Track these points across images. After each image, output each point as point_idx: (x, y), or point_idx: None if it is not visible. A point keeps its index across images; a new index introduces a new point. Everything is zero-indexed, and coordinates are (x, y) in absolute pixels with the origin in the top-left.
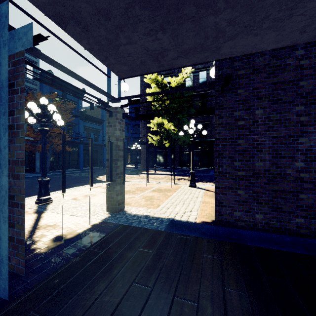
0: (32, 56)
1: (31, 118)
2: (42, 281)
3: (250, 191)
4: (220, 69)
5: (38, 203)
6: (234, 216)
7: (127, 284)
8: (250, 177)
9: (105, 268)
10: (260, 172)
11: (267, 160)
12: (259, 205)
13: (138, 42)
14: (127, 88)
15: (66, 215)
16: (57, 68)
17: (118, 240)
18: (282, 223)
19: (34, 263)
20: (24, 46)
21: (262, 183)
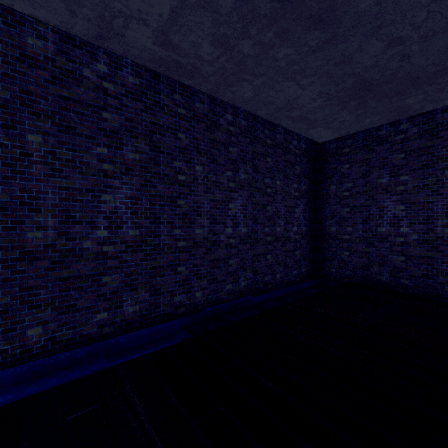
0: None
1: None
2: None
3: (14, 288)
4: None
5: None
6: None
7: None
8: (15, 261)
9: None
10: (37, 249)
11: (51, 227)
12: (36, 310)
13: None
14: None
15: None
16: None
17: None
18: (76, 330)
19: None
20: None
21: (41, 270)
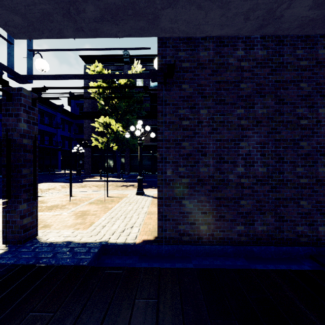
0: None
1: None
2: None
3: (194, 200)
4: (163, 57)
5: None
6: (179, 230)
7: None
8: (195, 184)
9: None
10: (205, 178)
11: (211, 165)
12: (204, 215)
13: None
14: (45, 67)
15: None
16: None
17: None
18: (225, 233)
19: None
20: None
21: (206, 191)
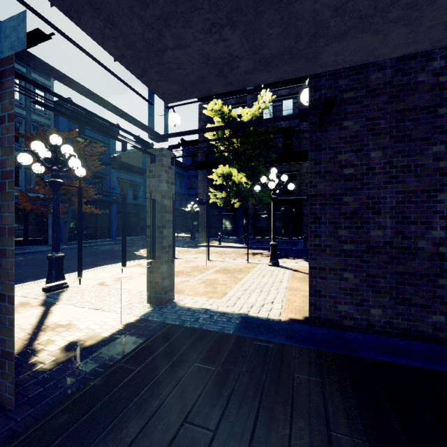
0: (43, 78)
1: (37, 165)
2: (40, 419)
3: (362, 273)
4: (317, 90)
5: (47, 290)
6: (339, 310)
7: (175, 424)
8: (363, 253)
9: (141, 397)
10: (378, 244)
11: (388, 227)
12: (377, 294)
13: (193, 45)
14: (178, 121)
15: (87, 309)
16: (70, 87)
17: (163, 349)
18: (411, 323)
19: (32, 388)
20: (14, 48)
21: (381, 262)
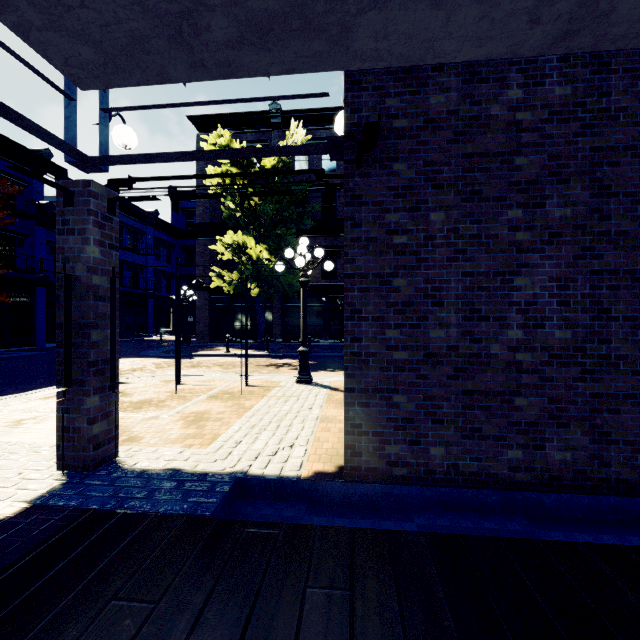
0: None
1: None
2: None
3: (418, 395)
4: (355, 110)
5: None
6: (386, 454)
7: None
8: (419, 364)
9: None
10: (439, 351)
11: (453, 324)
12: (438, 425)
13: None
14: (131, 140)
15: None
16: None
17: (53, 575)
18: (482, 464)
19: None
20: None
21: (443, 378)
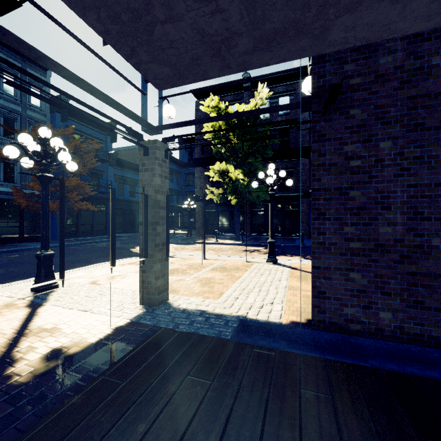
0: (39, 74)
1: (25, 159)
2: None
3: (370, 274)
4: (321, 77)
5: (36, 289)
6: (344, 313)
7: None
8: (371, 251)
9: (125, 420)
10: (387, 242)
11: (399, 223)
12: (386, 296)
13: (186, 17)
14: (172, 113)
15: (75, 310)
16: (52, 70)
17: (154, 358)
18: (424, 328)
19: (2, 407)
20: None
21: (391, 262)
